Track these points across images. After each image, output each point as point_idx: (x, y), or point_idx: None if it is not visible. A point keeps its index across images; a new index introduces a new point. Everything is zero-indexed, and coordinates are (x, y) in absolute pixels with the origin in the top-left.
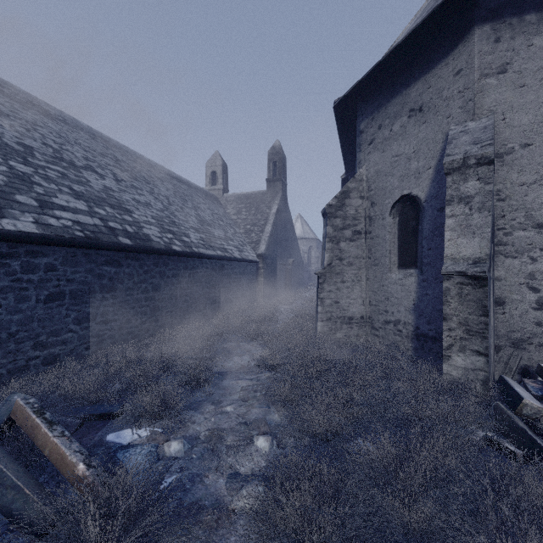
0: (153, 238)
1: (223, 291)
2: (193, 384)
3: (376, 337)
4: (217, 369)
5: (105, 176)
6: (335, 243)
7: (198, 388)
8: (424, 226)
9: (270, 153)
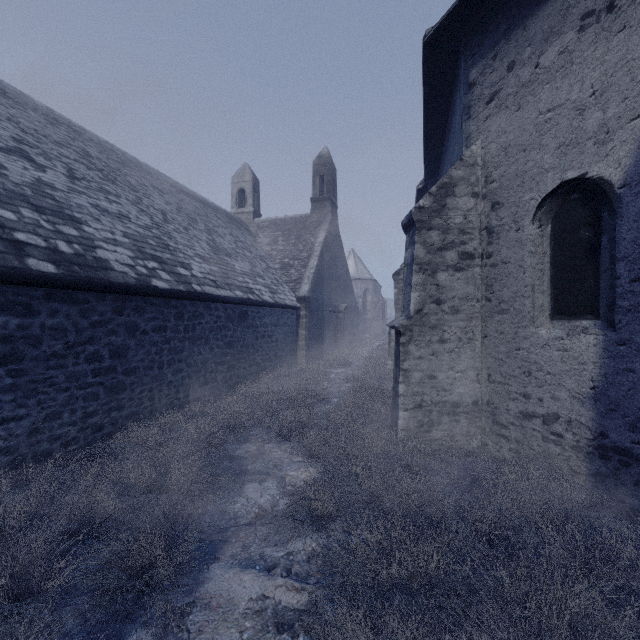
0: (115, 266)
1: (246, 351)
2: (134, 592)
3: (502, 439)
4: (208, 523)
5: (49, 167)
6: (429, 273)
7: (136, 616)
8: (621, 234)
9: (315, 163)
